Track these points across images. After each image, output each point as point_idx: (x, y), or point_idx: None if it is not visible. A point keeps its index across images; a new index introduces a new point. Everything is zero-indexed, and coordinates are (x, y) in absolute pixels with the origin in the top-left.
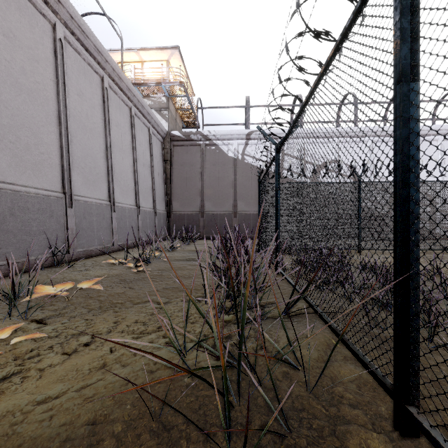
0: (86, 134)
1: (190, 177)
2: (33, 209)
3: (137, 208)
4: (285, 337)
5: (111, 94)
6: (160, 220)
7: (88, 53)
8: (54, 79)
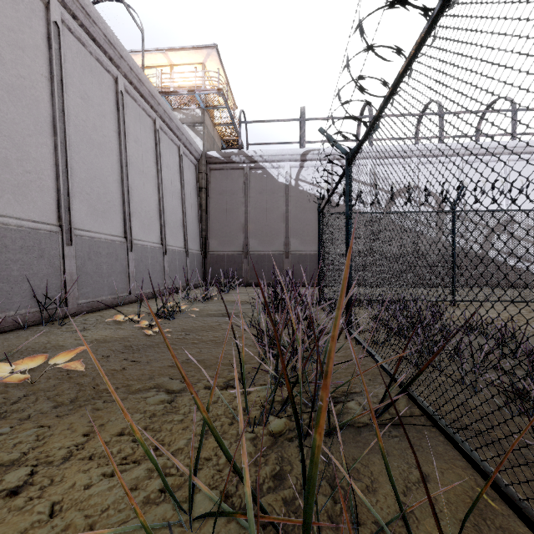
0: (93, 149)
1: (231, 208)
2: (13, 247)
3: (163, 247)
4: (386, 478)
5: (128, 100)
6: (193, 263)
7: (96, 45)
8: (47, 74)
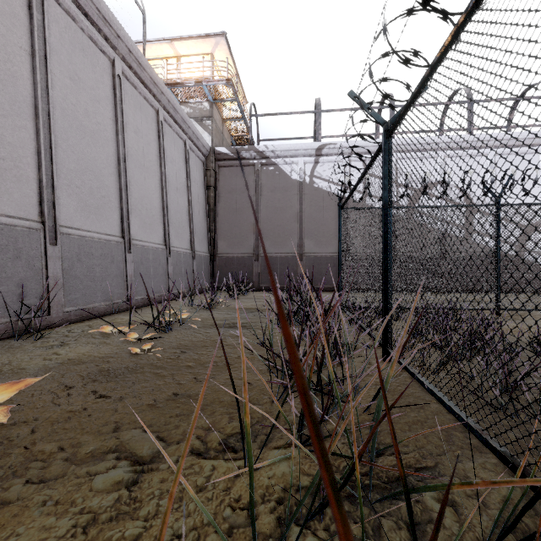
0: (84, 137)
1: (241, 208)
2: None
3: (166, 249)
4: None
5: (127, 86)
6: (201, 265)
7: (89, 21)
8: (27, 48)
